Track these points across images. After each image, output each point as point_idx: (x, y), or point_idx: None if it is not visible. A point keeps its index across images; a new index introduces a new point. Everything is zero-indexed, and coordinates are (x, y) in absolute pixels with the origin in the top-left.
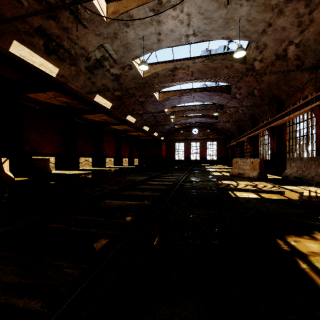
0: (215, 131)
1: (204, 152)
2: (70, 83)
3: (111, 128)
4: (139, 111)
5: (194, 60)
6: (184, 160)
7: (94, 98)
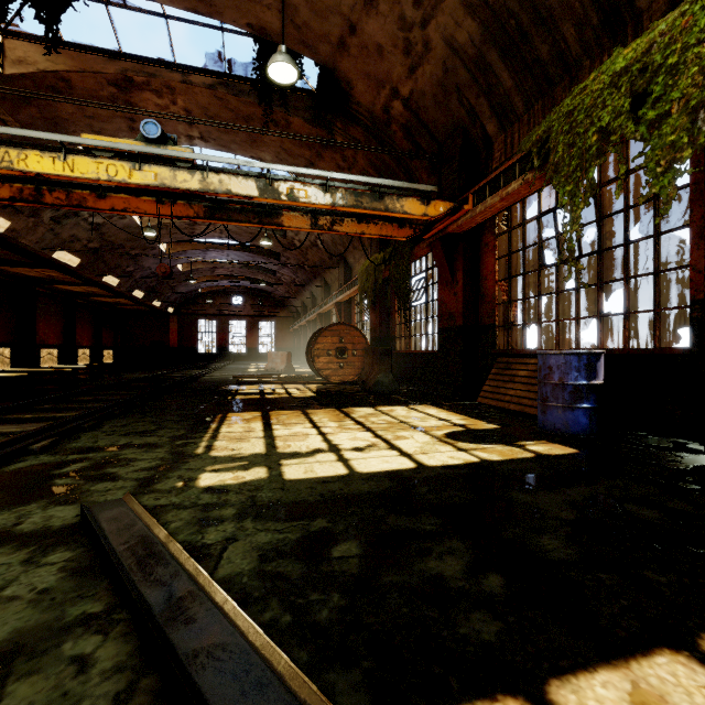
0: (273, 303)
1: (254, 339)
2: (22, 238)
3: (56, 288)
4: (128, 268)
5: None
6: (216, 354)
7: (54, 254)
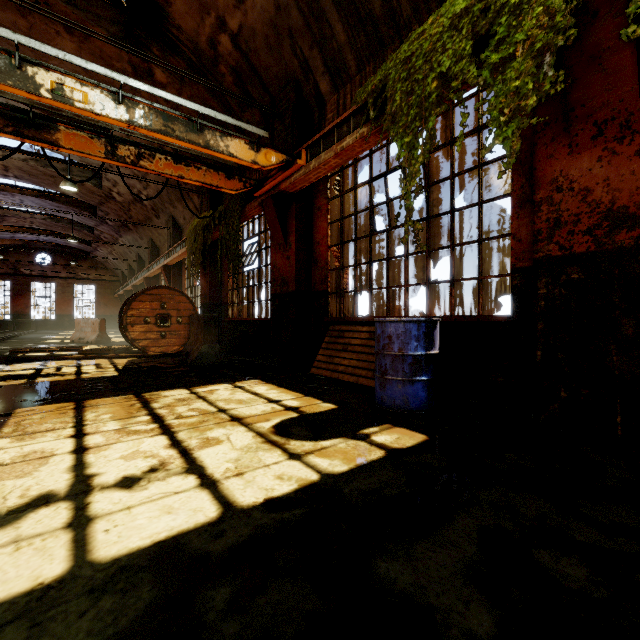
0: (93, 264)
1: (67, 305)
2: None
3: None
4: None
5: (6, 152)
6: (9, 321)
7: None
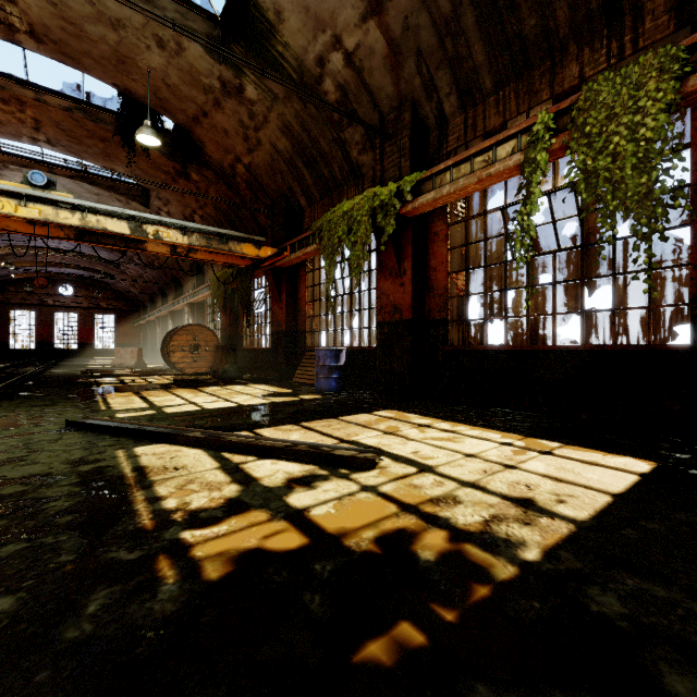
0: (113, 295)
1: (88, 334)
2: None
3: None
4: None
5: None
6: (38, 350)
7: None
